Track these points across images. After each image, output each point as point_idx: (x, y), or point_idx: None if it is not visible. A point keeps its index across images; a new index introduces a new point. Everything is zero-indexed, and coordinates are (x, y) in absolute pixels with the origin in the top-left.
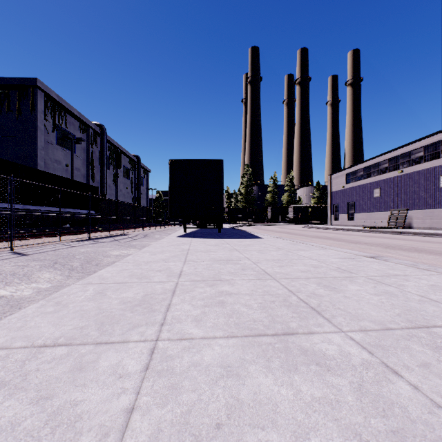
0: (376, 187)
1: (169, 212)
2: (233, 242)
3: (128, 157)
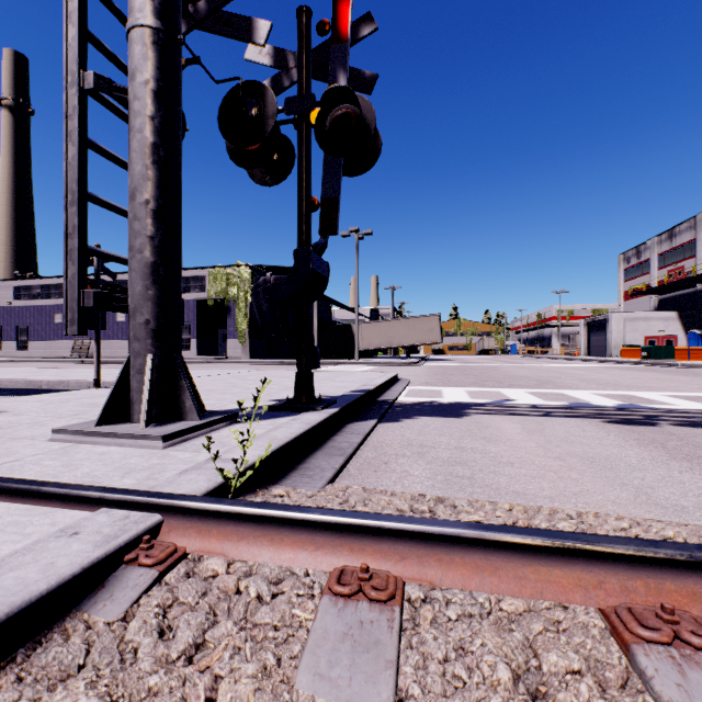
0: (59, 312)
1: None
2: None
3: None
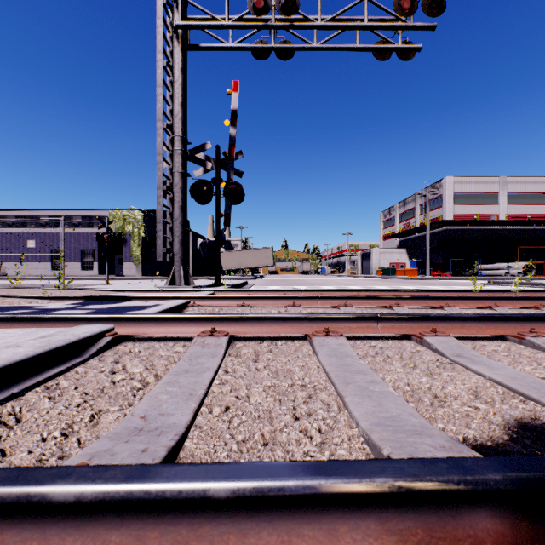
0: None
1: None
2: None
3: None
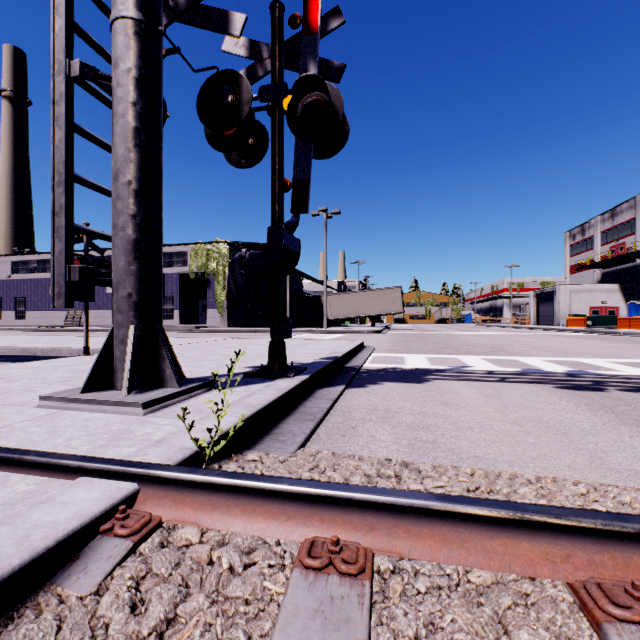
0: None
1: None
2: None
3: None
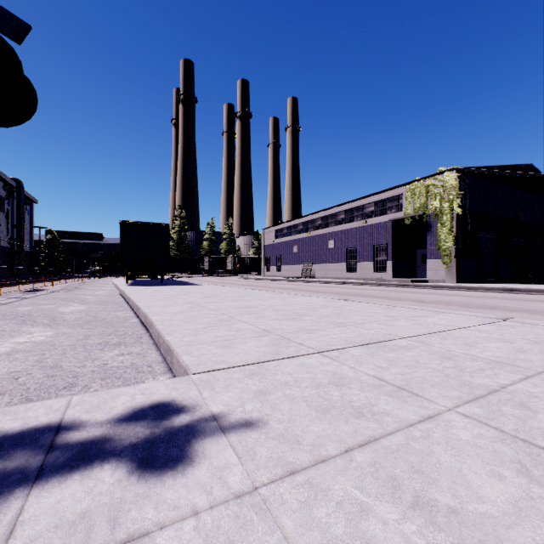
0: (295, 244)
1: (120, 265)
2: (181, 287)
3: (2, 180)
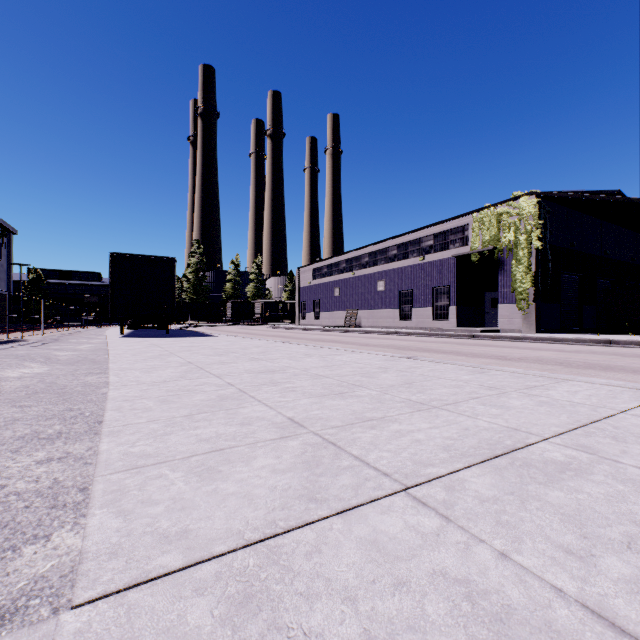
0: (337, 286)
1: (110, 310)
2: (189, 339)
3: None
